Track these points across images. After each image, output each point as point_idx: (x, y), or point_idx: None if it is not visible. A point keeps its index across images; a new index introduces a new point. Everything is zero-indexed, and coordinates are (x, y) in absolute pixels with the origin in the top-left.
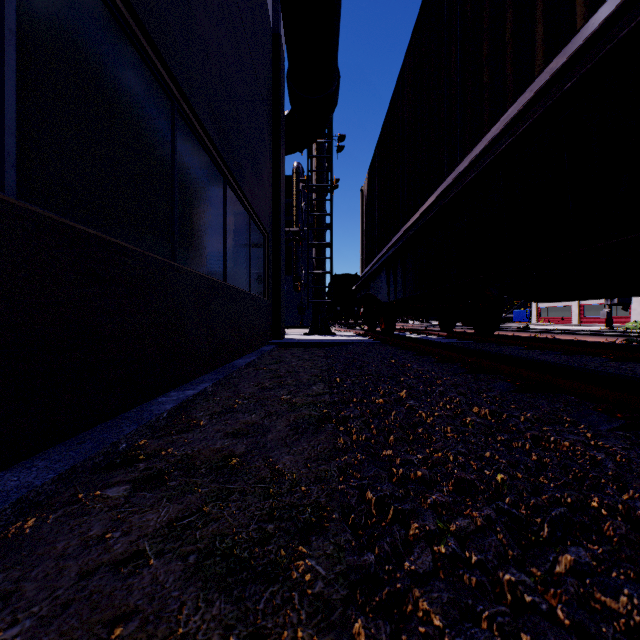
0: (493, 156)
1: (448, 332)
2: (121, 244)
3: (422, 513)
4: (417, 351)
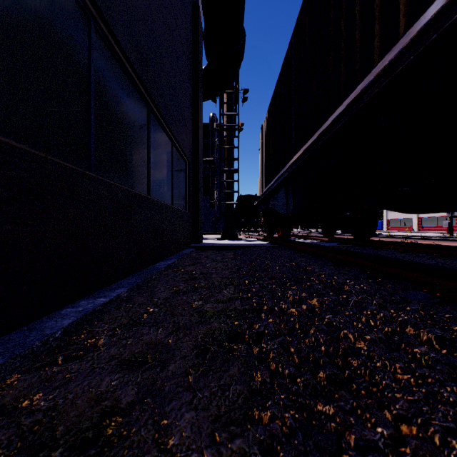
0: (445, 26)
1: (329, 238)
2: (3, 140)
3: None
4: (312, 254)
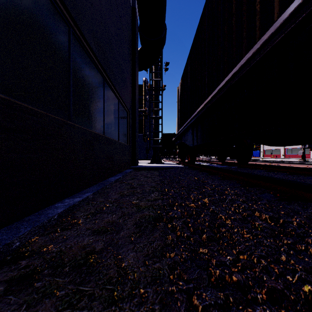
0: (273, 44)
1: (222, 162)
2: (25, 106)
3: None
4: (209, 173)
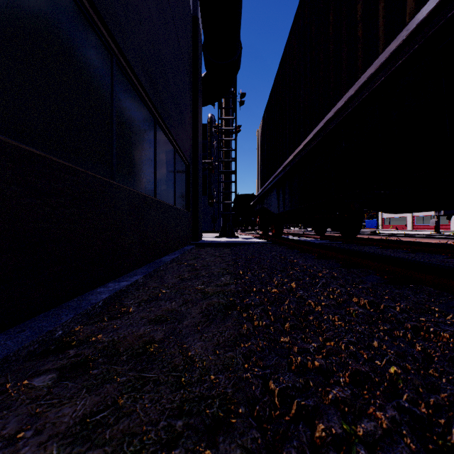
0: (372, 88)
1: (321, 235)
2: (63, 163)
3: (326, 411)
4: (300, 250)
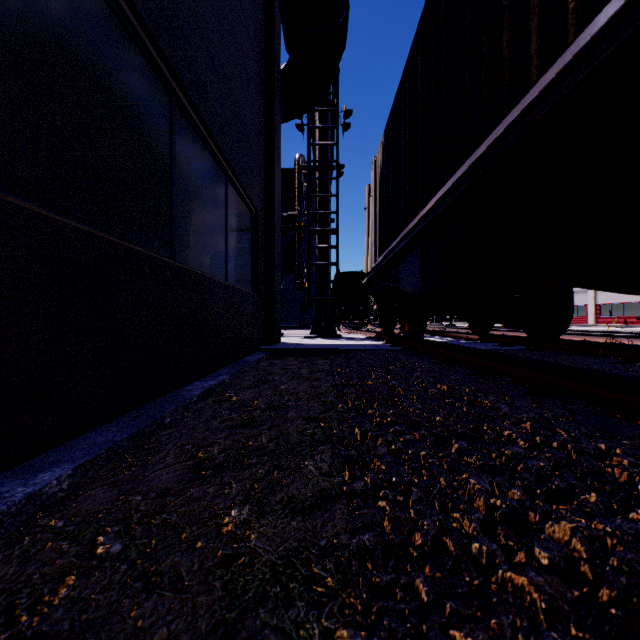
0: None
1: (480, 335)
2: None
3: None
4: (474, 369)
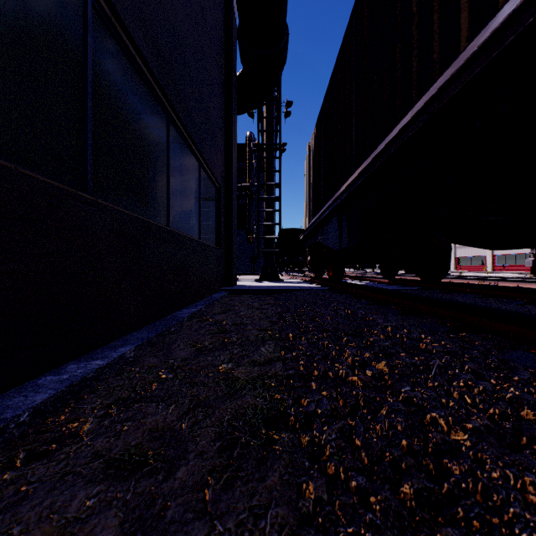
0: None
1: (389, 279)
2: None
3: None
4: (372, 300)
